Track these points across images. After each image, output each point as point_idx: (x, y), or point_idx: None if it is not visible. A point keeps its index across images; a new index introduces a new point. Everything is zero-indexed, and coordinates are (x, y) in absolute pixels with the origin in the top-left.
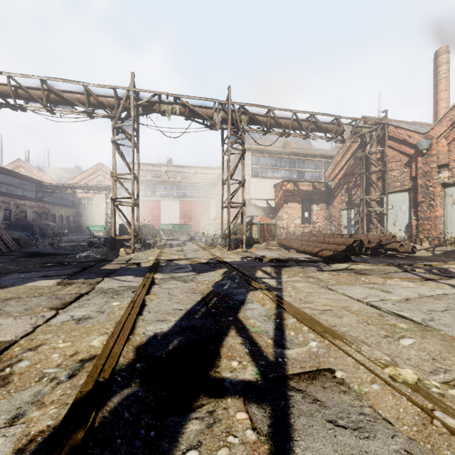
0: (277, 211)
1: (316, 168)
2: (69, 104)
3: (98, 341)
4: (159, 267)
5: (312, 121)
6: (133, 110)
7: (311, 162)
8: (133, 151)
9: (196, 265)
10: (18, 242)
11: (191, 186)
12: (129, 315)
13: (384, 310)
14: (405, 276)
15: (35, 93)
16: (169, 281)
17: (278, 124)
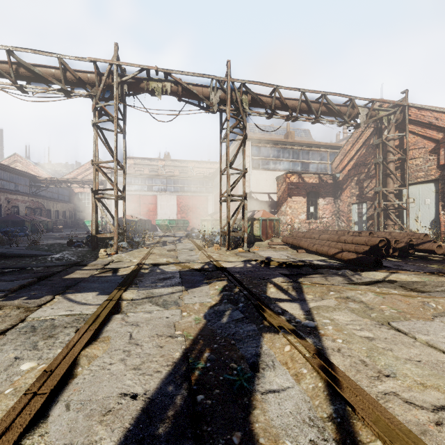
0: (280, 205)
1: (321, 159)
2: (42, 81)
3: None
4: (138, 277)
5: (323, 103)
6: (116, 87)
7: (315, 153)
8: (116, 134)
9: (187, 273)
10: None
11: (189, 180)
12: (4, 434)
13: None
14: None
15: (1, 67)
16: (141, 306)
17: (284, 105)
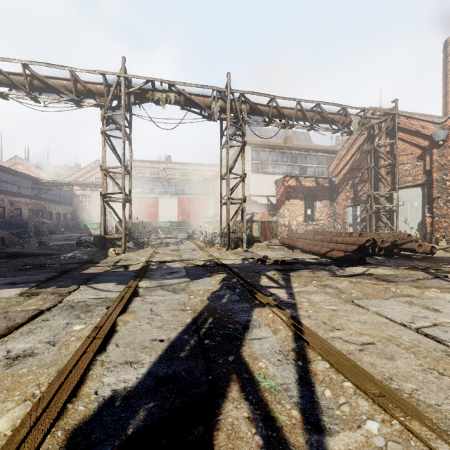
0: (278, 208)
1: (318, 163)
2: (54, 92)
3: (8, 420)
4: (148, 271)
5: (317, 112)
6: (124, 98)
7: (313, 157)
8: (124, 142)
9: (191, 268)
10: (3, 240)
11: (190, 183)
12: (84, 354)
13: (449, 344)
14: (440, 284)
15: (16, 79)
16: (155, 292)
17: (281, 114)
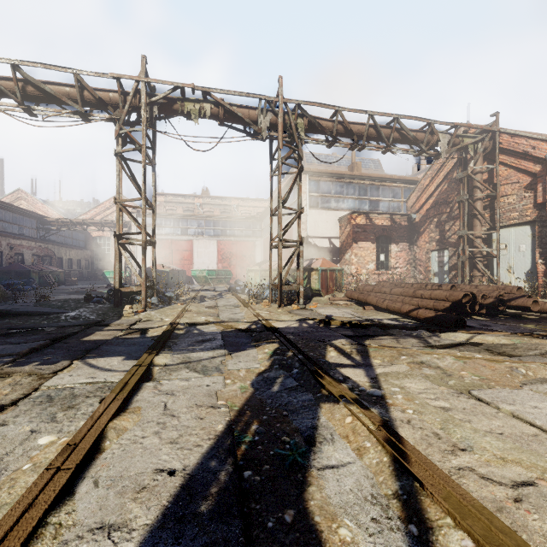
0: (343, 253)
1: (393, 196)
2: (55, 102)
3: None
4: (172, 338)
5: (395, 128)
6: (144, 109)
7: (387, 188)
8: (144, 166)
9: (230, 334)
10: None
11: (232, 222)
12: (27, 511)
13: None
14: None
15: (4, 85)
16: (177, 373)
17: (348, 131)
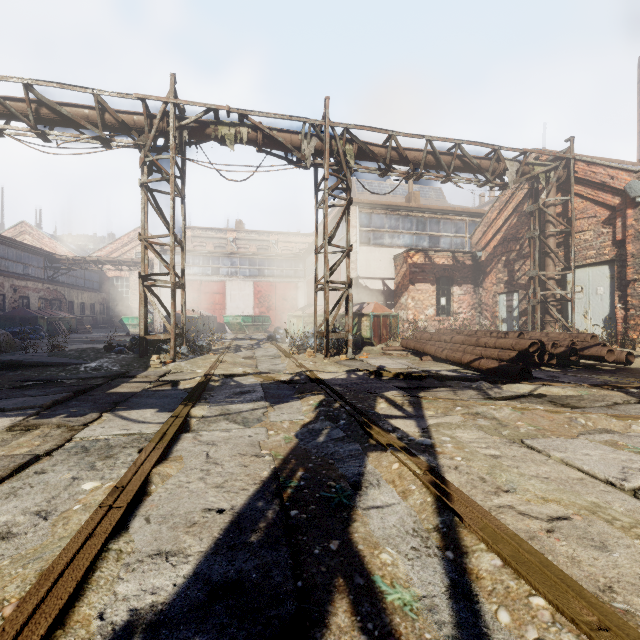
0: (399, 296)
1: (456, 231)
2: (72, 126)
3: None
4: (207, 390)
5: (456, 155)
6: (173, 134)
7: (449, 222)
8: (173, 199)
9: (271, 386)
10: None
11: (270, 260)
12: (89, 539)
13: None
14: None
15: (16, 106)
16: (216, 424)
17: (403, 158)
